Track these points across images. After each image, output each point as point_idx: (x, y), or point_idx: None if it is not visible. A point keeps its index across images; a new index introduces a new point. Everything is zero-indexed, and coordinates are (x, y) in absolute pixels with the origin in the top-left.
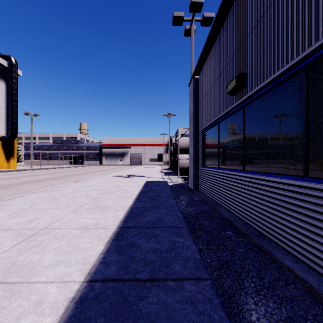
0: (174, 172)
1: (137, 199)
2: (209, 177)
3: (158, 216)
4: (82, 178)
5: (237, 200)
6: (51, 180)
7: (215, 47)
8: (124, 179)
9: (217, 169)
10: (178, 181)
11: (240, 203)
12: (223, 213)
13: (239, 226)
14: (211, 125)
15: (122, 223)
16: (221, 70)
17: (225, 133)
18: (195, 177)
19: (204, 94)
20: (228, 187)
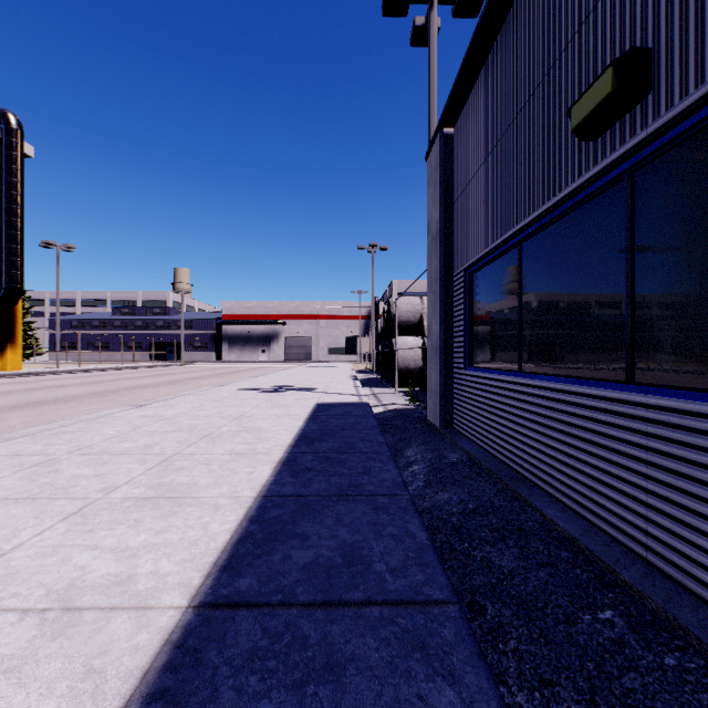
0: (386, 379)
1: (284, 463)
2: (490, 397)
3: (347, 537)
4: (164, 394)
5: (605, 480)
6: (85, 401)
7: (512, 25)
8: (264, 398)
9: (516, 375)
10: (398, 404)
11: (622, 492)
12: (552, 518)
13: (636, 586)
14: (494, 252)
15: (217, 576)
16: (535, 81)
17: (545, 271)
18: (445, 396)
19: (472, 170)
20: (565, 435)
